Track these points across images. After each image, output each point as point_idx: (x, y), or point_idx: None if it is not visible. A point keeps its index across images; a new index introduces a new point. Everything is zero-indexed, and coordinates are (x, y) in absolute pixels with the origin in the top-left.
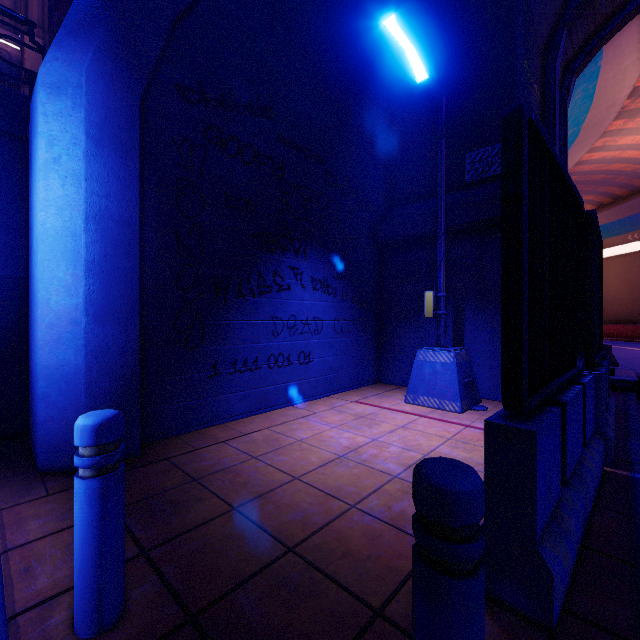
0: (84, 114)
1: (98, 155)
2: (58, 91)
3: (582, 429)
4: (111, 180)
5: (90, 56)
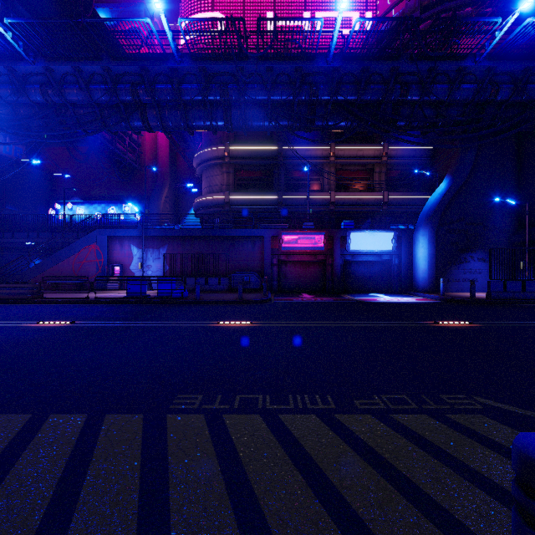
0: (427, 239)
1: (429, 244)
2: (423, 236)
3: (521, 288)
4: (431, 248)
5: (428, 229)
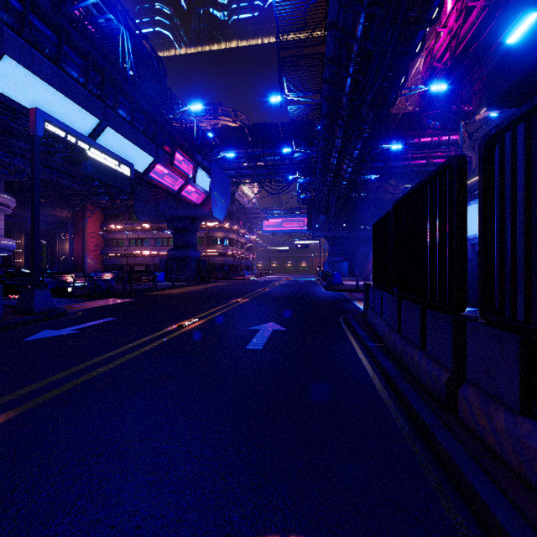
0: None
1: None
2: None
3: (380, 307)
4: None
5: None
